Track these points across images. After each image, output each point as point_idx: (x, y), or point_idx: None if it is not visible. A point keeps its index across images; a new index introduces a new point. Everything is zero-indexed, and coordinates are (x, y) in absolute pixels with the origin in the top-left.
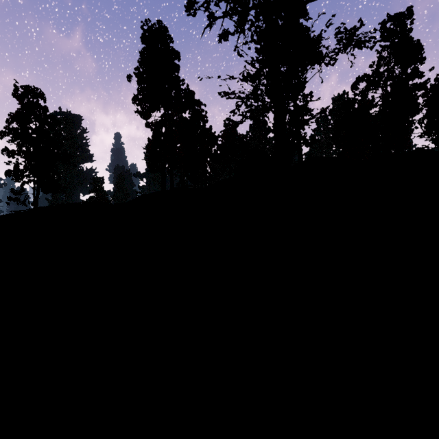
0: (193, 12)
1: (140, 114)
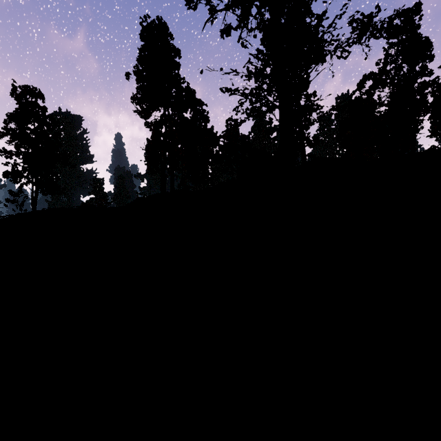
0: (194, 5)
1: (139, 113)
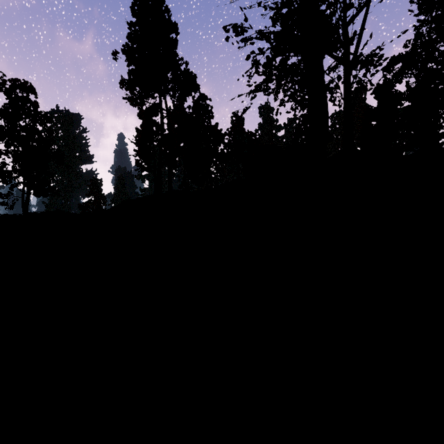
0: None
1: (129, 100)
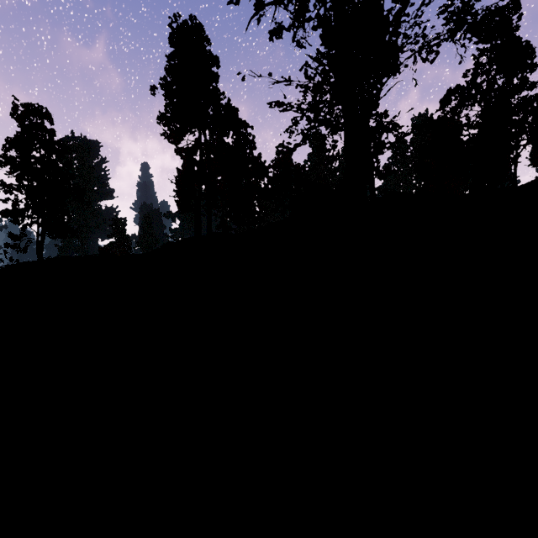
0: None
1: (168, 137)
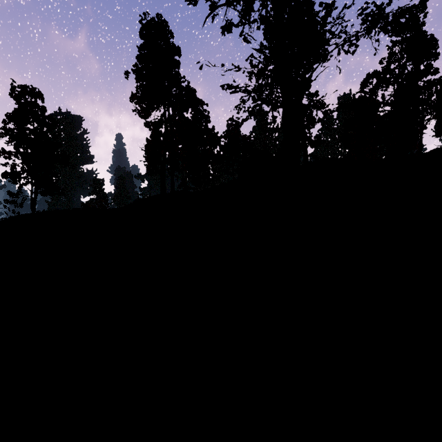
0: (194, 1)
1: (139, 113)
